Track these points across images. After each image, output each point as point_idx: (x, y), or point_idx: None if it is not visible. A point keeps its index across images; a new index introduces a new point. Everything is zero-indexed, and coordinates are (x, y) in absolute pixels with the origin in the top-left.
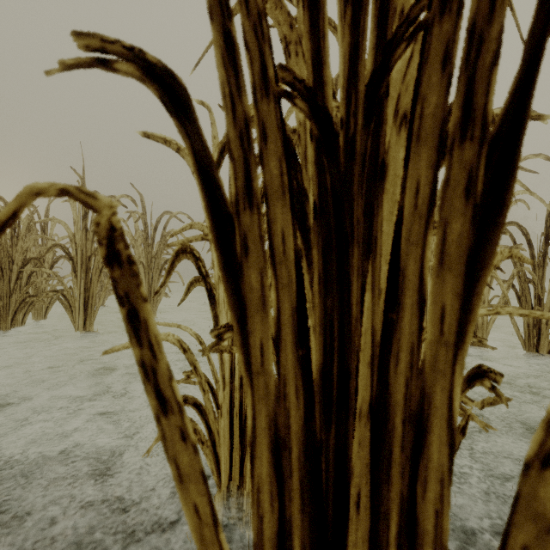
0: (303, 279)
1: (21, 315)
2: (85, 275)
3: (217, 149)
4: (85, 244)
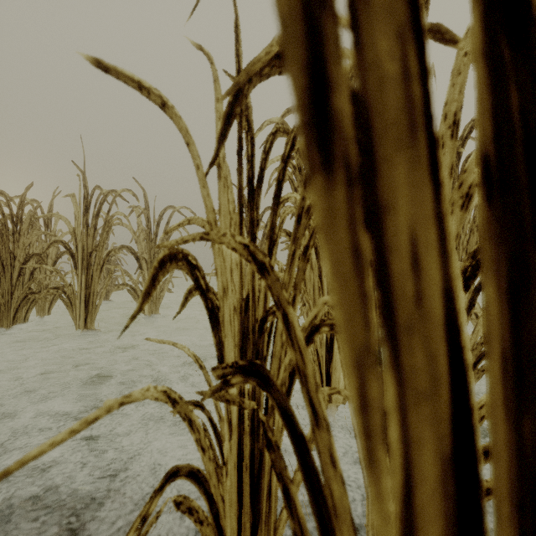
0: (466, 372)
1: (23, 312)
2: (86, 272)
3: (222, 117)
4: (86, 240)
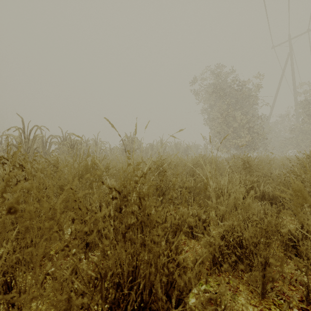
0: None
1: None
2: None
3: None
4: None
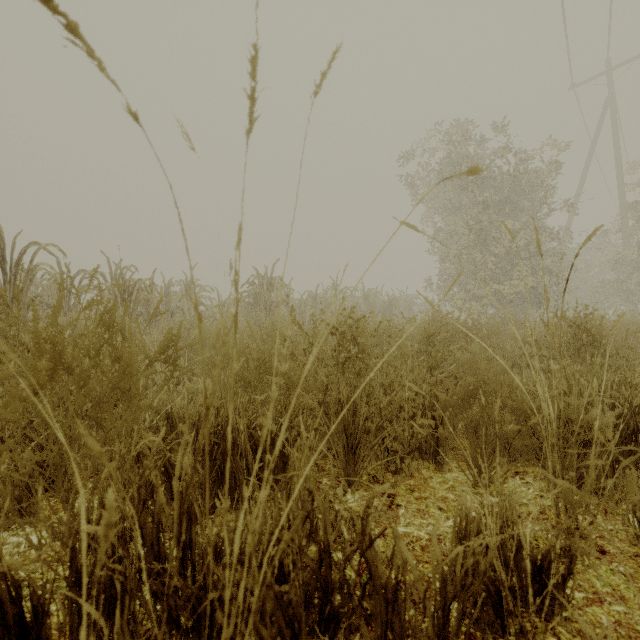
0: None
1: None
2: None
3: None
4: None
